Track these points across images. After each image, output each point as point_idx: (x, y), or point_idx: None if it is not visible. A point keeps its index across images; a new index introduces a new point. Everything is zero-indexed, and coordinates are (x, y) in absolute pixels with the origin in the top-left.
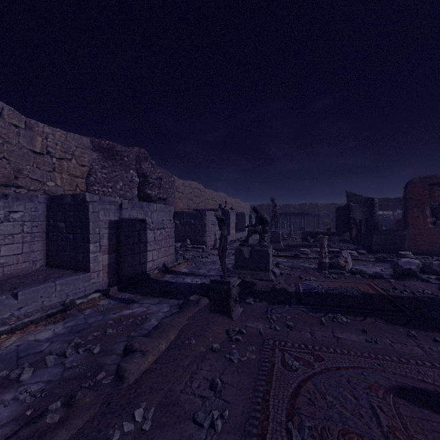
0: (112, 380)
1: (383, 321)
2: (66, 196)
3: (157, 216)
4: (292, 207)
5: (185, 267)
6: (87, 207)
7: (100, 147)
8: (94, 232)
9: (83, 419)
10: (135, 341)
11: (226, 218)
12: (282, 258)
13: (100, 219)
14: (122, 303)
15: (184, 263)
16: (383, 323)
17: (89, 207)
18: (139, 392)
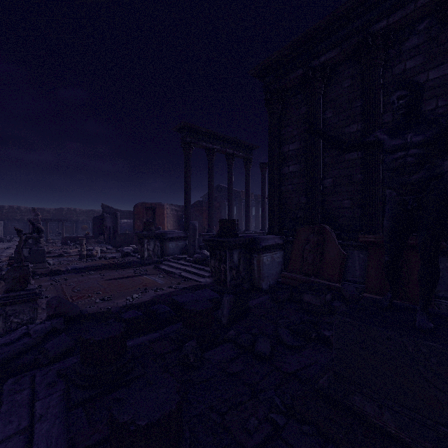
0: None
1: (109, 270)
2: None
3: None
4: (46, 211)
5: None
6: None
7: None
8: None
9: None
10: None
11: None
12: (48, 258)
13: None
14: None
15: None
16: (109, 270)
17: None
18: None
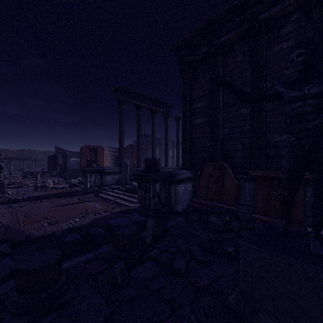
0: None
1: (58, 198)
2: None
3: None
4: (11, 152)
5: None
6: None
7: None
8: None
9: None
10: None
11: None
12: (9, 189)
13: None
14: None
15: None
16: (58, 198)
17: None
18: None
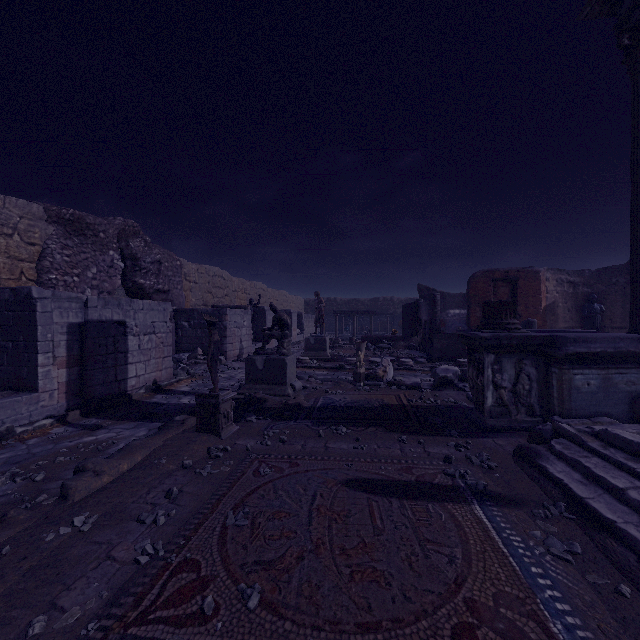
0: (55, 500)
1: (383, 429)
2: (2, 290)
3: (145, 316)
4: (361, 303)
5: (187, 384)
6: (34, 305)
7: (60, 218)
8: (45, 338)
9: (15, 530)
10: (89, 462)
11: (261, 318)
12: (323, 370)
13: (53, 322)
14: (85, 430)
15: (187, 380)
16: (382, 431)
17: (36, 306)
18: (85, 506)
